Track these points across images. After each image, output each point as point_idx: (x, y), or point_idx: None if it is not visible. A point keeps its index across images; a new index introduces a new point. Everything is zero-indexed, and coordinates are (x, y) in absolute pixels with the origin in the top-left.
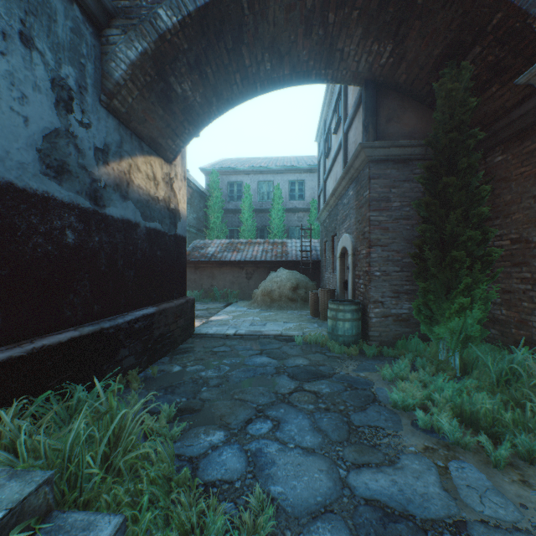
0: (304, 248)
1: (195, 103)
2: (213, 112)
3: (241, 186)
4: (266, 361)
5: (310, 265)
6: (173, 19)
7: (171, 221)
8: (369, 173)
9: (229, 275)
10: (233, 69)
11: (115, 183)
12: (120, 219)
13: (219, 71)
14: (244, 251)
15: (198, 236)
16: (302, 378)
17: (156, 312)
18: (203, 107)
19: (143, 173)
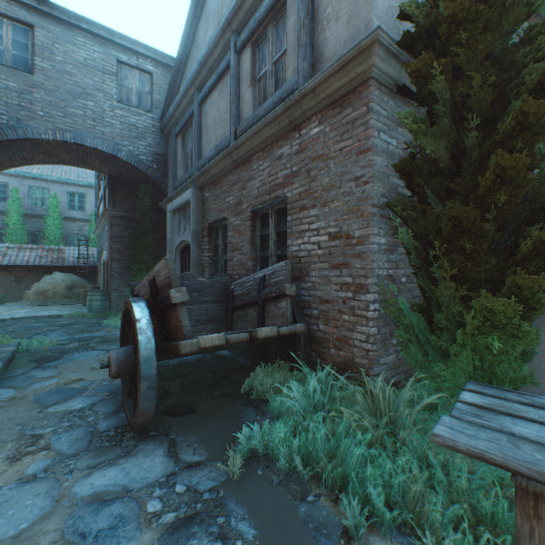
0: (83, 255)
1: None
2: None
3: (7, 187)
4: (41, 324)
5: (87, 269)
6: None
7: None
8: (112, 223)
9: None
10: (16, 156)
11: None
12: None
13: (5, 157)
14: (14, 256)
15: None
16: (65, 326)
17: None
18: None
19: None
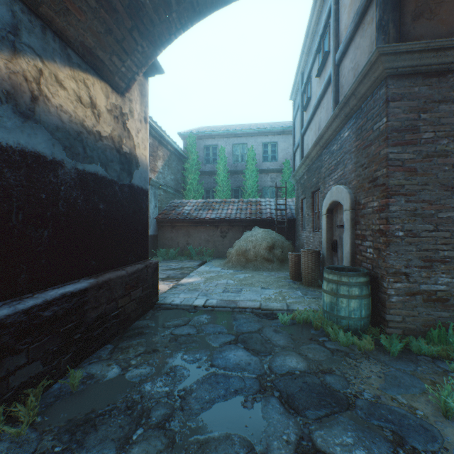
0: (278, 207)
1: None
2: (174, 23)
3: (217, 149)
4: (243, 359)
5: (285, 223)
6: None
7: (122, 167)
8: (387, 93)
9: (204, 234)
10: None
11: (2, 89)
12: (15, 149)
13: None
14: (219, 210)
15: (175, 197)
16: (304, 406)
17: (90, 287)
18: (159, 10)
19: (70, 92)
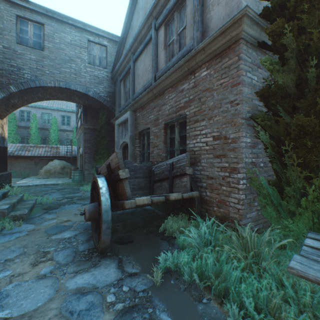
0: (69, 150)
1: (18, 103)
2: (25, 104)
3: (30, 113)
4: (48, 188)
5: (72, 158)
6: (16, 90)
7: (3, 141)
8: (85, 132)
9: (24, 164)
10: (35, 96)
11: None
12: None
13: (29, 97)
14: (34, 151)
15: None
16: (60, 189)
17: (0, 175)
18: (21, 104)
19: None
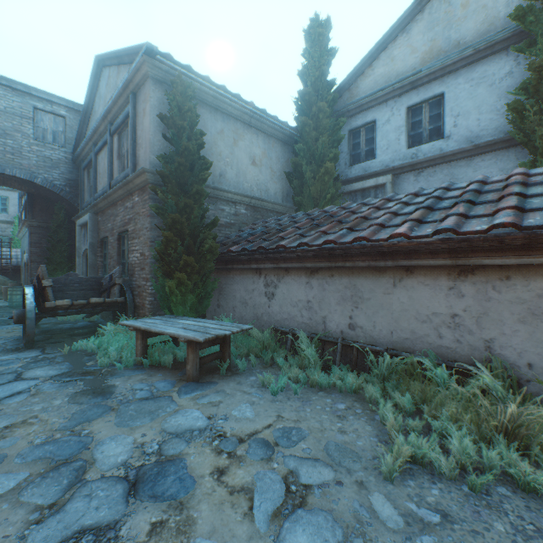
0: (6, 256)
1: None
2: None
3: None
4: None
5: (11, 269)
6: None
7: None
8: (31, 231)
9: None
10: None
11: None
12: None
13: None
14: None
15: None
16: None
17: None
18: None
19: None
